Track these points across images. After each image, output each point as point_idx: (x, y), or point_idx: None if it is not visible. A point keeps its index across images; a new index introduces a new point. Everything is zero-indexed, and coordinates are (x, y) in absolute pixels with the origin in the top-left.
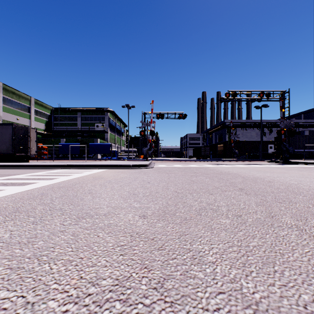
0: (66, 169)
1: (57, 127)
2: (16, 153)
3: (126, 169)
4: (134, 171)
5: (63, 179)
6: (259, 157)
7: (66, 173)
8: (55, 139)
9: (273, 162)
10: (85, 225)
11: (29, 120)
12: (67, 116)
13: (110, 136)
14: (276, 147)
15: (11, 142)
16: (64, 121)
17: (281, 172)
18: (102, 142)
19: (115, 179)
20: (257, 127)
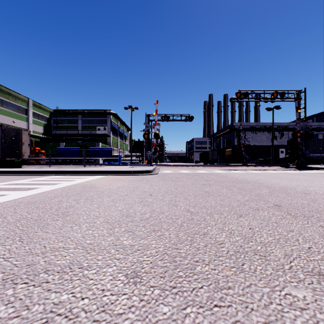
0: (58, 176)
1: (56, 131)
2: (6, 157)
3: (127, 175)
4: (134, 179)
5: (43, 189)
6: (270, 162)
7: (53, 181)
8: (54, 143)
9: (288, 168)
10: None
11: (27, 123)
12: (68, 119)
13: (112, 140)
14: (290, 152)
15: (0, 145)
16: (63, 124)
17: (308, 180)
18: (104, 146)
19: (109, 190)
20: (267, 130)
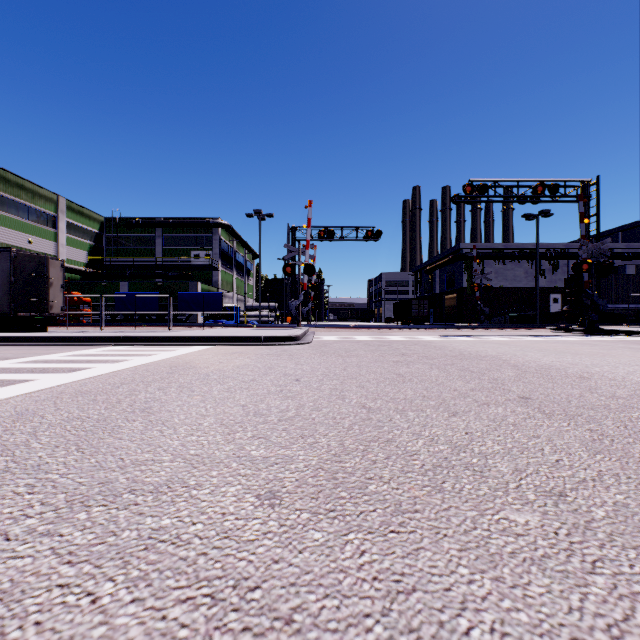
0: (121, 346)
1: (113, 259)
2: (19, 311)
3: (252, 345)
4: (267, 352)
5: (99, 370)
6: (531, 321)
7: (114, 357)
8: (108, 282)
9: (565, 331)
10: (74, 541)
11: (55, 244)
12: (135, 236)
13: (222, 276)
14: (569, 300)
15: (7, 288)
16: (127, 247)
17: (595, 354)
18: (206, 288)
19: (220, 372)
20: (527, 258)
